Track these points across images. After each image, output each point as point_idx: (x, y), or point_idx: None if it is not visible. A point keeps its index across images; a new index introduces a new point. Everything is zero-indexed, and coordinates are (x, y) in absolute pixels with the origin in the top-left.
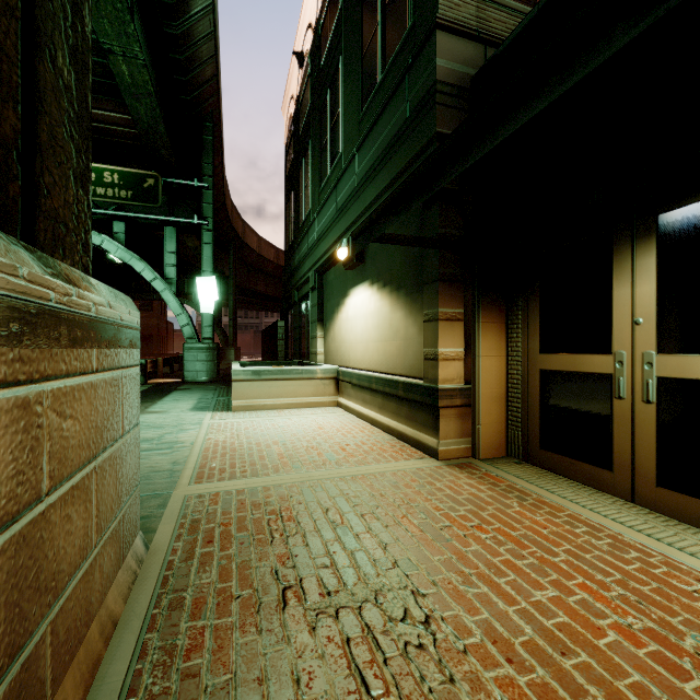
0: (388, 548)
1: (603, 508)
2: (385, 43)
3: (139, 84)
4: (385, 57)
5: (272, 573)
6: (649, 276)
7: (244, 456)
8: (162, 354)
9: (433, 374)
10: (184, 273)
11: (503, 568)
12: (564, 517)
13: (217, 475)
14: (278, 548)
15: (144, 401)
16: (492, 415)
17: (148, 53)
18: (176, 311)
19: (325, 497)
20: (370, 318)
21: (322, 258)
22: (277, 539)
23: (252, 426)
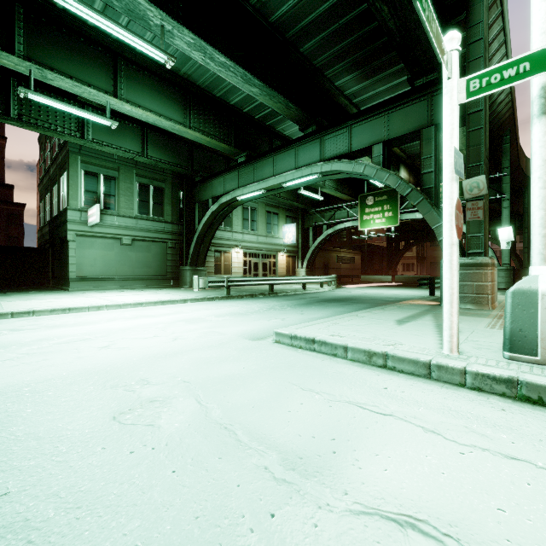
0: None
1: None
2: None
3: None
4: None
5: None
6: None
7: None
8: None
9: None
10: None
11: None
12: None
13: None
14: None
15: None
16: None
17: None
18: None
19: None
20: None
21: None
22: None
23: None
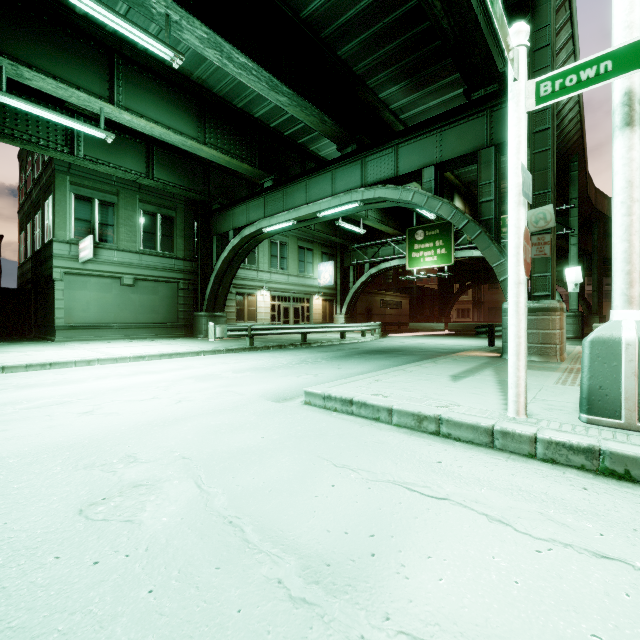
0: None
1: None
2: None
3: None
4: None
5: None
6: None
7: None
8: None
9: None
10: None
11: None
12: None
13: None
14: None
15: None
16: None
17: None
18: None
19: None
20: None
21: None
22: None
23: None
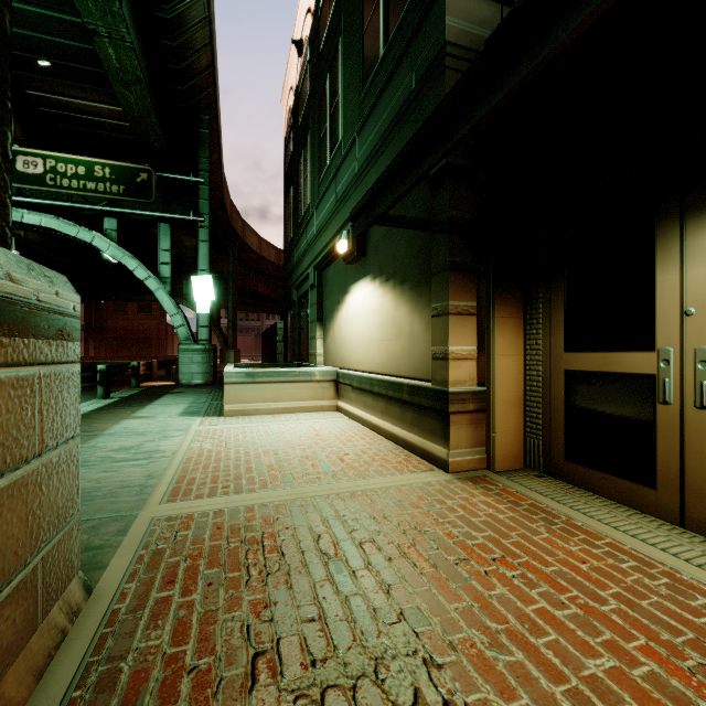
0: (392, 591)
1: (648, 534)
2: (388, 12)
3: (127, 70)
4: (388, 28)
5: (242, 630)
6: (703, 257)
7: (229, 468)
8: (161, 357)
9: (442, 375)
10: (183, 274)
11: (540, 622)
12: (605, 547)
13: (194, 491)
14: (254, 592)
15: (132, 406)
16: (509, 421)
17: (138, 38)
18: (171, 311)
19: (317, 519)
20: (372, 316)
21: (321, 253)
22: (254, 579)
23: (243, 432)
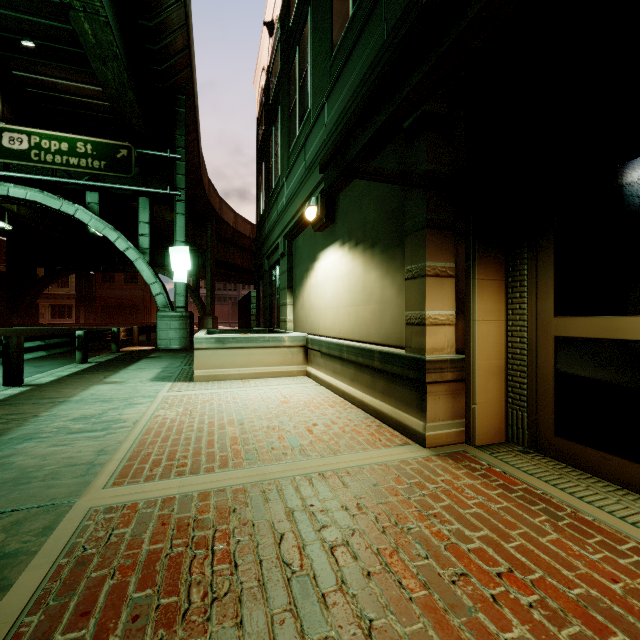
0: (375, 633)
1: None
2: None
3: (104, 45)
4: None
5: None
6: None
7: (189, 441)
8: (145, 324)
9: (418, 342)
10: (165, 247)
11: None
12: (632, 555)
13: (146, 471)
14: (191, 632)
15: (107, 370)
16: (490, 391)
17: (116, 18)
18: (149, 280)
19: (281, 511)
20: (340, 282)
21: (290, 222)
22: (194, 608)
23: (210, 399)
